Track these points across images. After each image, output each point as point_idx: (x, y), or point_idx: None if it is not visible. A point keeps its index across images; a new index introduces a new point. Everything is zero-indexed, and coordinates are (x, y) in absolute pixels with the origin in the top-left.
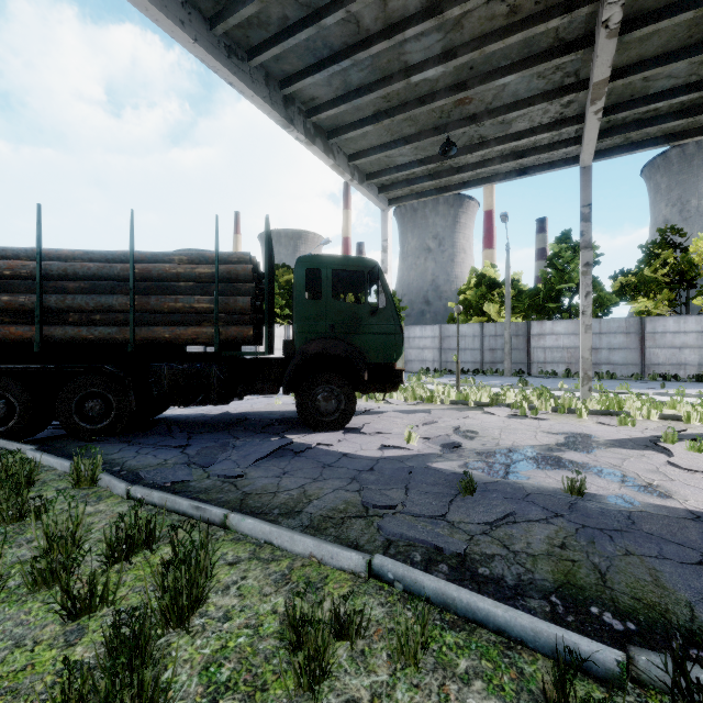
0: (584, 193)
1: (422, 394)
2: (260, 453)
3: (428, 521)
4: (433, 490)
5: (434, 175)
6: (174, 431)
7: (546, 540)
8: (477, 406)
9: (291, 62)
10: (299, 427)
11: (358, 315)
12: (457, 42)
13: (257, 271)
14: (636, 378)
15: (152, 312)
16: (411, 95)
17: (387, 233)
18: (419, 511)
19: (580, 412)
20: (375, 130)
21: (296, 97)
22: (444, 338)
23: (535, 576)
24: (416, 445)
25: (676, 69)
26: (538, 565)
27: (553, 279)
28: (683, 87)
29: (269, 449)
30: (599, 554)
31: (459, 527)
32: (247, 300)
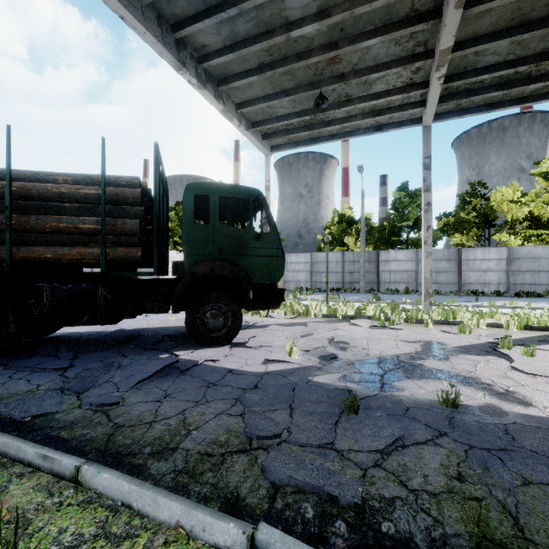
0: (426, 147)
1: (298, 309)
2: (144, 373)
3: (317, 451)
4: (317, 409)
5: (308, 126)
6: (60, 350)
7: (441, 471)
8: (344, 319)
9: (182, 5)
10: (188, 343)
11: (244, 239)
12: (331, 2)
13: (148, 197)
14: (455, 294)
15: (32, 232)
16: (290, 50)
17: (269, 174)
18: (305, 439)
19: (427, 322)
20: (259, 81)
21: (188, 43)
22: (314, 263)
23: (446, 530)
24: (297, 358)
25: (499, 47)
26: (444, 510)
27: (395, 218)
28: (503, 63)
29: (154, 369)
30: (499, 486)
31: (350, 459)
32: (136, 222)
